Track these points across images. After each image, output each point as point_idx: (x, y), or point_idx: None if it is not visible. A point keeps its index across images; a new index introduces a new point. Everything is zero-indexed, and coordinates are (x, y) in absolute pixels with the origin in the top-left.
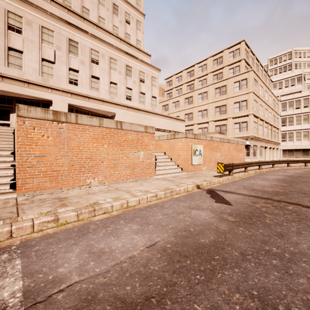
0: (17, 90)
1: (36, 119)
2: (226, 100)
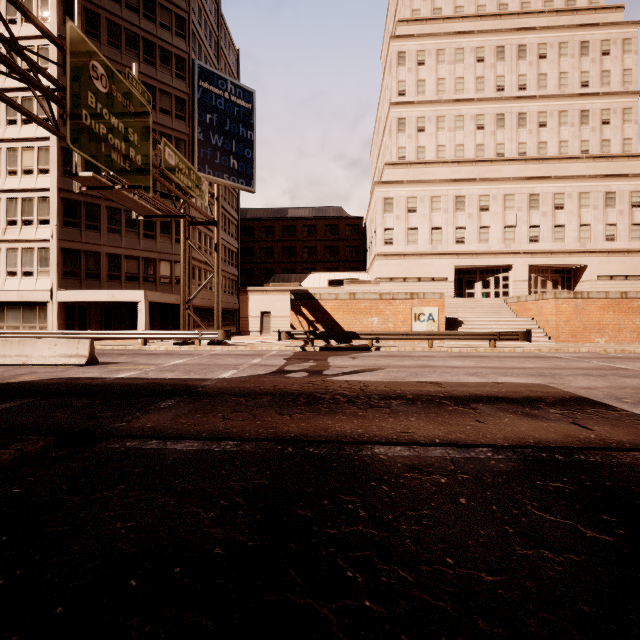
0: (486, 262)
1: (563, 299)
2: None
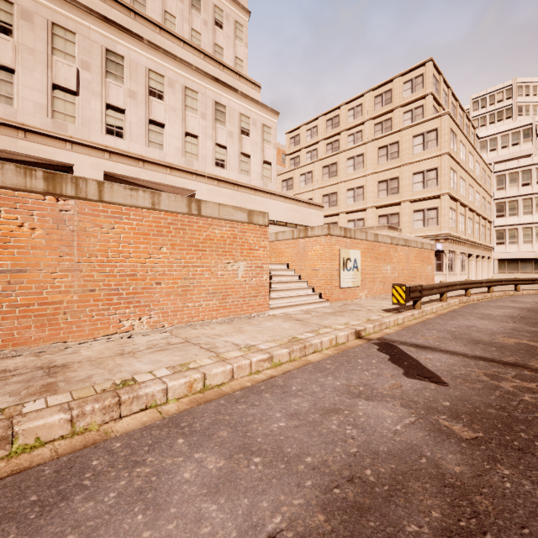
0: (3, 143)
1: (3, 189)
2: (399, 168)
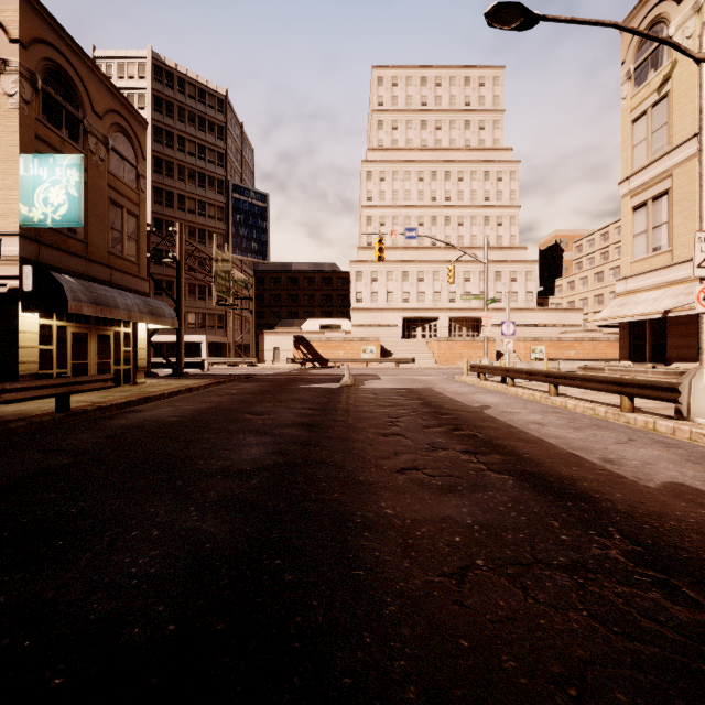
0: (422, 315)
1: (442, 341)
2: None
